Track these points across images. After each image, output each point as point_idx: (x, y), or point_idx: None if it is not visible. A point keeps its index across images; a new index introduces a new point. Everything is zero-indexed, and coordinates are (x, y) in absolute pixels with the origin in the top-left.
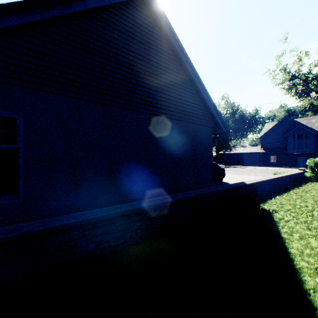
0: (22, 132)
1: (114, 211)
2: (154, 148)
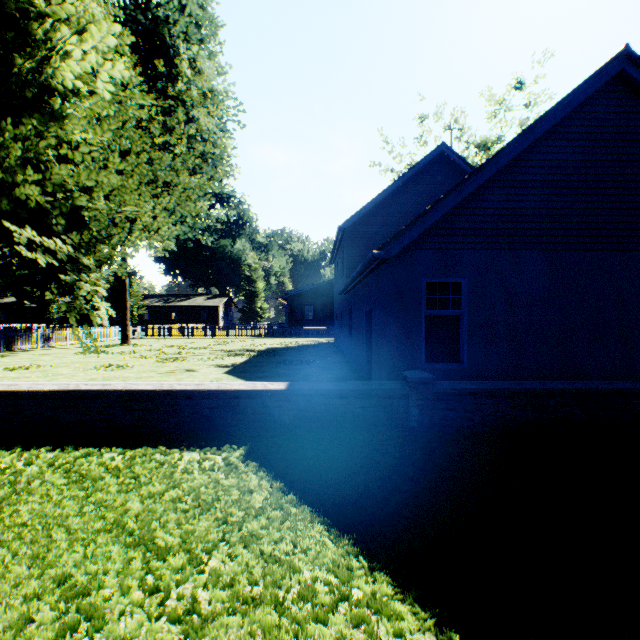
0: (466, 297)
1: (607, 386)
2: (634, 306)
